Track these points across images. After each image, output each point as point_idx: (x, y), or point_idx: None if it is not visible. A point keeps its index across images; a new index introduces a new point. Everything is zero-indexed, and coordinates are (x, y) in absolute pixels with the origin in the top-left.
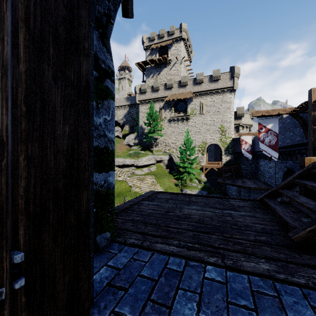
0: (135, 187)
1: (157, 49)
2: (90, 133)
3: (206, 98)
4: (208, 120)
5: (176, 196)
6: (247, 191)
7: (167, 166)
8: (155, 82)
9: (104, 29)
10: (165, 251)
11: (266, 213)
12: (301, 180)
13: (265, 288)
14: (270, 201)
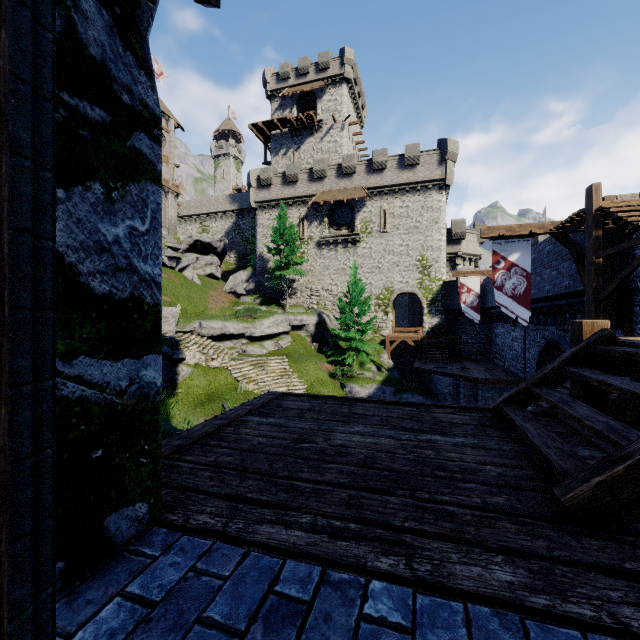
0: (247, 382)
1: (294, 98)
2: (1, 252)
3: (393, 199)
4: (396, 244)
5: (323, 403)
6: (471, 386)
7: (314, 337)
8: (289, 165)
9: (131, 11)
10: (278, 543)
11: (508, 437)
12: (577, 368)
13: (504, 637)
14: (515, 413)
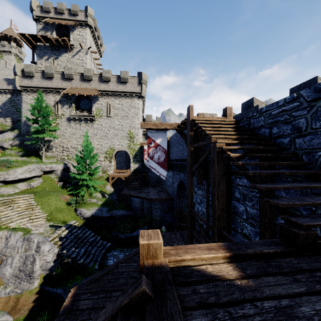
0: None
1: (54, 26)
2: None
3: (114, 99)
4: (116, 124)
5: None
6: (149, 202)
7: (61, 178)
8: (47, 66)
9: None
10: None
11: None
12: None
13: None
14: None
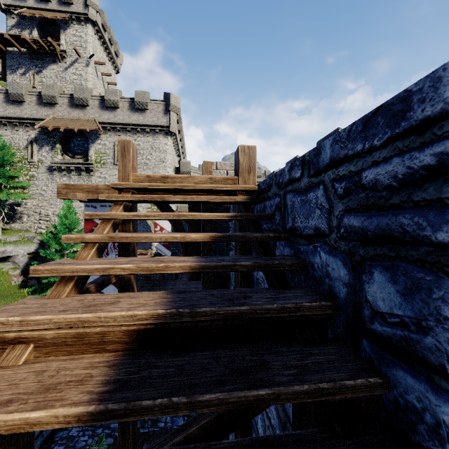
0: None
1: (34, 21)
2: None
3: (126, 136)
4: None
5: None
6: None
7: (24, 269)
8: (12, 83)
9: None
10: None
11: None
12: None
13: None
14: None
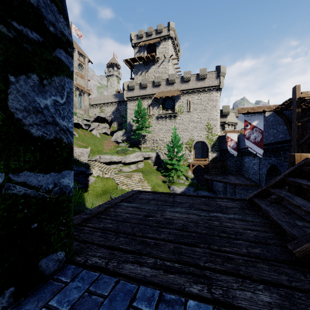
0: (122, 185)
1: (145, 47)
2: None
3: (193, 96)
4: (195, 117)
5: (159, 196)
6: (233, 187)
7: (155, 163)
8: (143, 79)
9: None
10: (135, 275)
11: (257, 215)
12: (294, 178)
13: None
14: (260, 202)
